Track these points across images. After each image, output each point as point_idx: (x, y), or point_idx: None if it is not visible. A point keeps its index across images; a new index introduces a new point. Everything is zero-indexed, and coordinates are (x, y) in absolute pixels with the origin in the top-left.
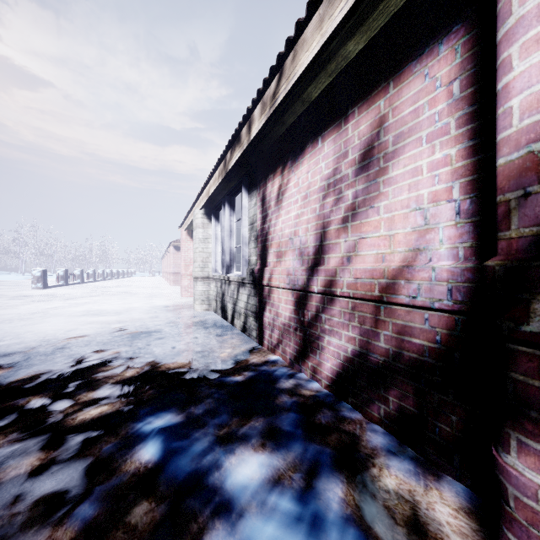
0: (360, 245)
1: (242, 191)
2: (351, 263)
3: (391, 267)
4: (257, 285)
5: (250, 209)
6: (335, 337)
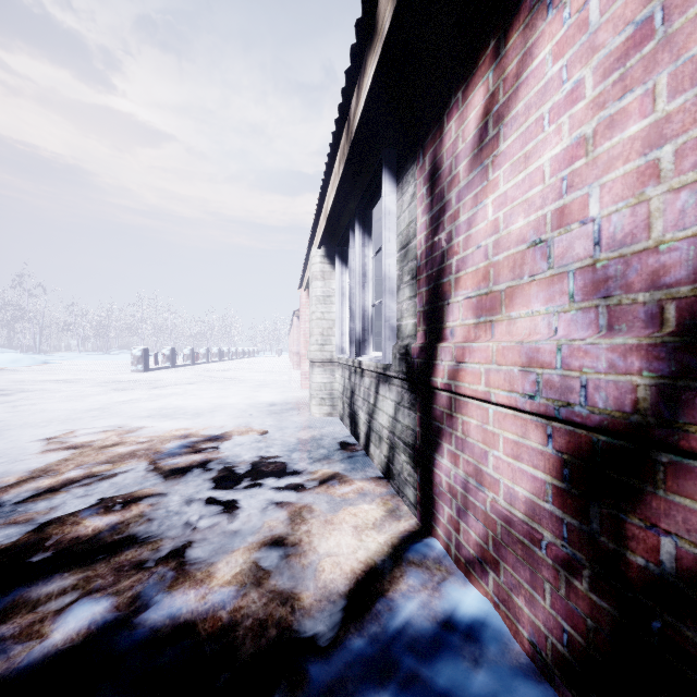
0: None
1: (383, 179)
2: None
3: None
4: (418, 384)
5: (400, 215)
6: None
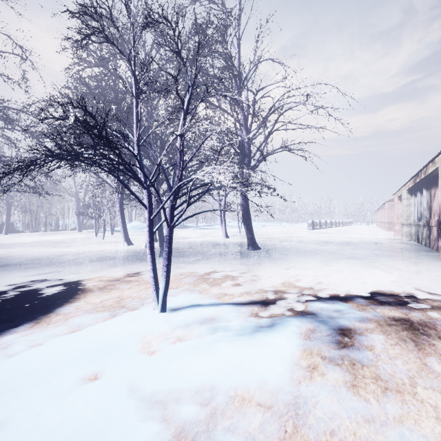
0: None
1: (423, 190)
2: None
3: None
4: (428, 226)
5: (426, 196)
6: None
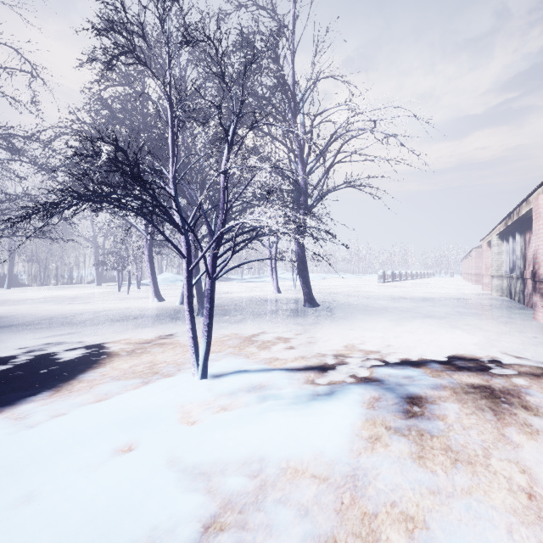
0: None
1: (516, 234)
2: None
3: None
4: (522, 278)
5: (520, 243)
6: None
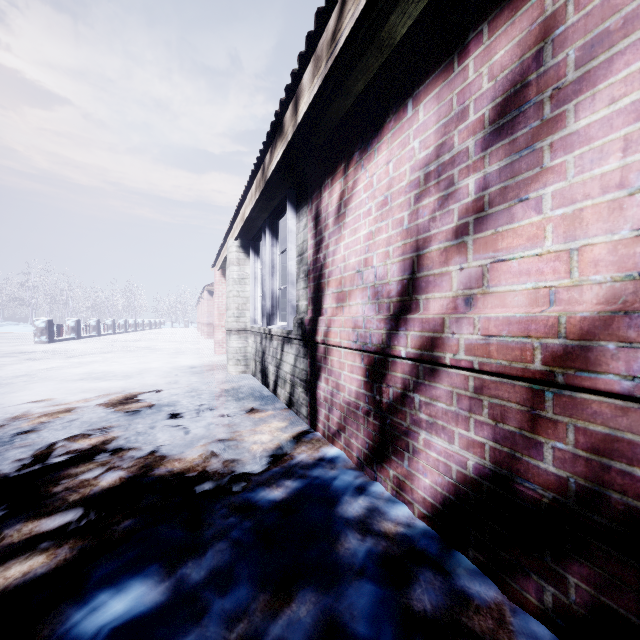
0: (495, 273)
1: (287, 209)
2: (474, 308)
3: (576, 315)
4: (308, 342)
5: (298, 234)
6: (440, 435)
